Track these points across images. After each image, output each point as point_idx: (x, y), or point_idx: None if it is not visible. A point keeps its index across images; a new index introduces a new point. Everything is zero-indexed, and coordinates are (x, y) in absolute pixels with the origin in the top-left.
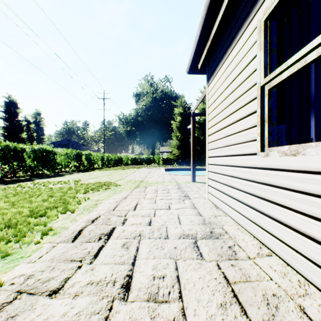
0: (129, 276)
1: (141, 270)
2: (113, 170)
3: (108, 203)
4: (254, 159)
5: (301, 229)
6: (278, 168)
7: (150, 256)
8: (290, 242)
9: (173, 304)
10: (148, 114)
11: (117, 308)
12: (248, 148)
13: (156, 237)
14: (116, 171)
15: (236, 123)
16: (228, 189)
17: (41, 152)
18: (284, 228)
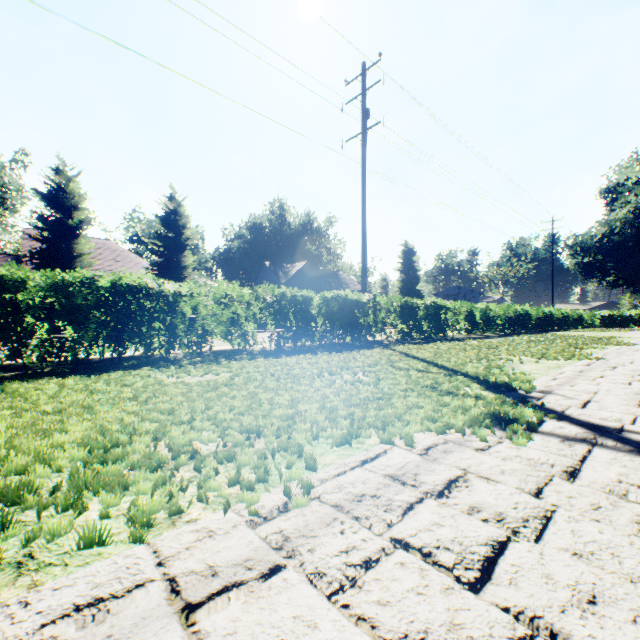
0: None
1: None
2: (586, 331)
3: (633, 340)
4: None
5: None
6: None
7: None
8: None
9: None
10: (638, 226)
11: None
12: None
13: None
14: (594, 332)
15: None
16: None
17: (523, 312)
18: None
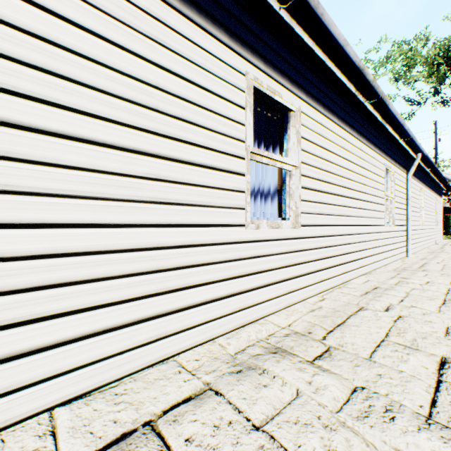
0: (442, 366)
1: (424, 365)
2: None
3: None
4: (240, 231)
5: (279, 279)
6: (265, 239)
7: (408, 372)
8: (273, 294)
9: (393, 337)
10: None
11: (449, 353)
12: (231, 217)
13: (383, 395)
14: None
15: (202, 168)
16: (174, 297)
17: None
18: (269, 288)
